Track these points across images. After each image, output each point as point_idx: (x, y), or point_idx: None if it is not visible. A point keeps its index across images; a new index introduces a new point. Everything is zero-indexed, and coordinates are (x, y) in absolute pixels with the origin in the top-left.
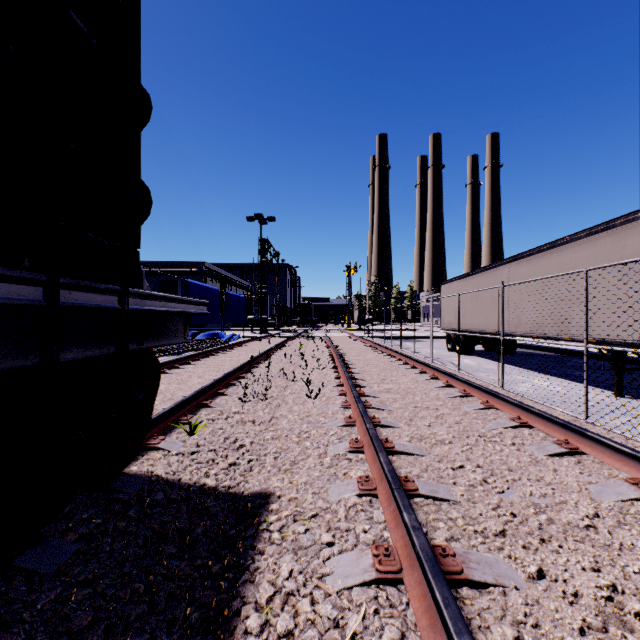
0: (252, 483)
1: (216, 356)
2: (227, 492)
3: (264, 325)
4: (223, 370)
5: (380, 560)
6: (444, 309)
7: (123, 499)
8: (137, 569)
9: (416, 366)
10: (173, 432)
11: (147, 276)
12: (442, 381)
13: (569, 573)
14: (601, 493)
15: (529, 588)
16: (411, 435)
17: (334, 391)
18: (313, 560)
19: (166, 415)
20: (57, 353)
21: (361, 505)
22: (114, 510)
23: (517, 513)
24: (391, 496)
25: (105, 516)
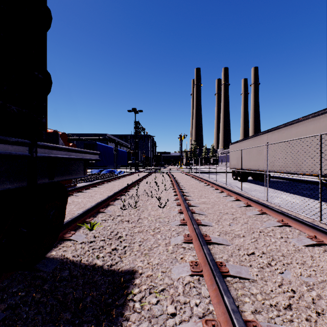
0: (125, 263)
1: (111, 182)
2: (109, 270)
3: (137, 166)
4: (114, 190)
5: None
6: (231, 157)
7: (42, 276)
8: None
9: (218, 188)
10: (81, 228)
11: (77, 141)
12: (233, 197)
13: None
14: None
15: None
16: (220, 231)
17: (174, 203)
18: None
19: (77, 218)
20: None
21: (193, 282)
22: (34, 285)
23: (295, 290)
24: (213, 278)
25: (28, 290)
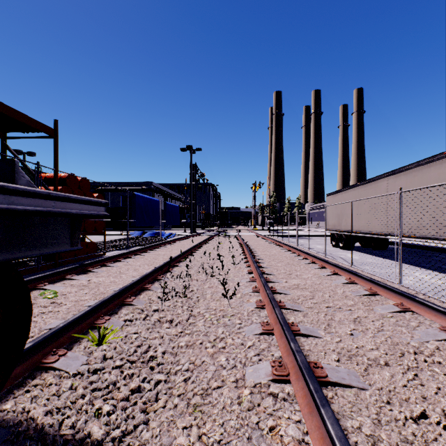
0: (151, 429)
1: (154, 251)
2: None
3: (193, 226)
4: (156, 263)
5: None
6: (329, 214)
7: None
8: None
9: (315, 261)
10: (83, 339)
11: (113, 192)
12: (343, 277)
13: None
14: None
15: None
16: (337, 350)
17: (248, 287)
18: None
19: (78, 320)
20: None
21: None
22: None
23: None
24: None
25: None
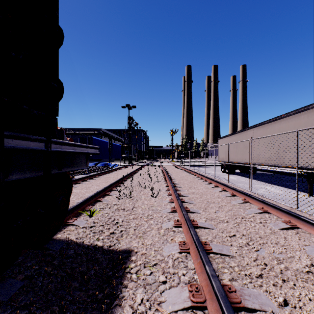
0: (122, 244)
1: (106, 175)
2: (108, 249)
3: (130, 159)
4: (109, 182)
5: (193, 294)
6: (220, 151)
7: (51, 254)
8: (55, 297)
9: (207, 180)
10: (81, 215)
11: (73, 135)
12: (220, 188)
13: (302, 302)
14: (312, 251)
15: (280, 312)
16: (206, 217)
17: (165, 193)
18: (154, 292)
19: (78, 206)
20: (2, 176)
21: (181, 258)
22: (46, 261)
23: (267, 263)
24: (198, 254)
25: (40, 264)
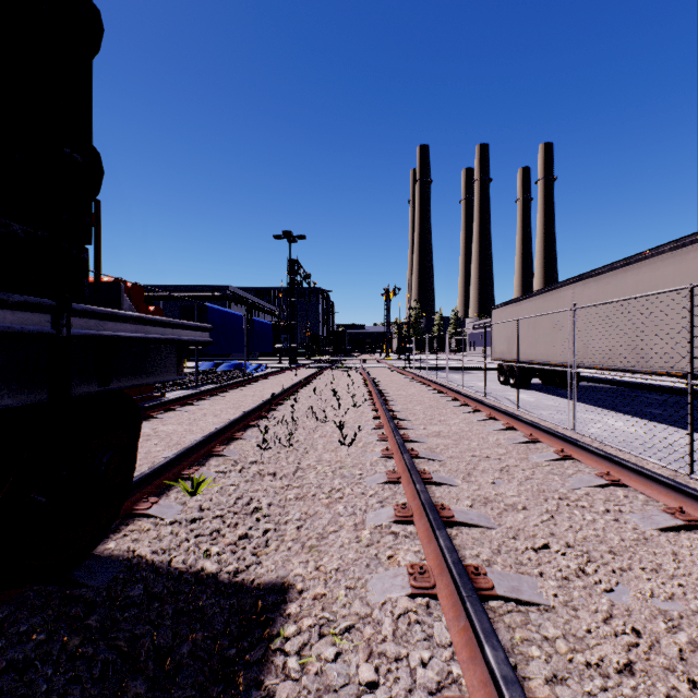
0: (266, 567)
1: (237, 390)
2: (231, 582)
3: (293, 355)
4: (243, 407)
5: None
6: (495, 337)
7: (85, 597)
8: None
9: (468, 403)
10: (171, 490)
11: (166, 301)
12: (501, 422)
13: None
14: None
15: None
16: (472, 497)
17: (372, 434)
18: None
19: (163, 468)
20: None
21: (415, 612)
22: (68, 617)
23: (641, 629)
24: (459, 603)
25: (52, 628)
